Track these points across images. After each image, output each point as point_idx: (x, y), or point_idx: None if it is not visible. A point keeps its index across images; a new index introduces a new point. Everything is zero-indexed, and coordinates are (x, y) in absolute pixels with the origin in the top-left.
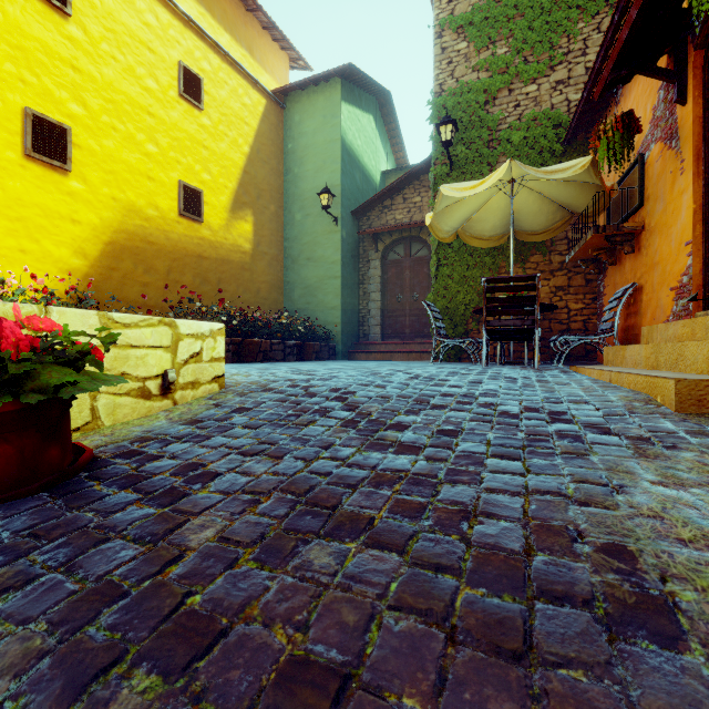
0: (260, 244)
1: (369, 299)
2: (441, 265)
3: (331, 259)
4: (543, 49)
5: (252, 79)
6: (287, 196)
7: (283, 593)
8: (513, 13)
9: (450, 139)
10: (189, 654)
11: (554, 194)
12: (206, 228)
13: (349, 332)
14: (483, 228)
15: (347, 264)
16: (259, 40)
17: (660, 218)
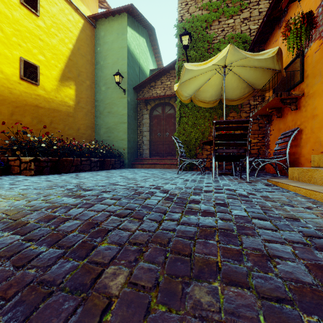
0: (80, 102)
1: (143, 135)
2: (182, 116)
3: (122, 113)
4: None
5: (74, 6)
6: (97, 77)
7: None
8: None
9: (187, 44)
10: None
11: (246, 76)
12: (41, 89)
13: (132, 153)
14: (205, 96)
15: (130, 115)
16: None
17: (319, 87)
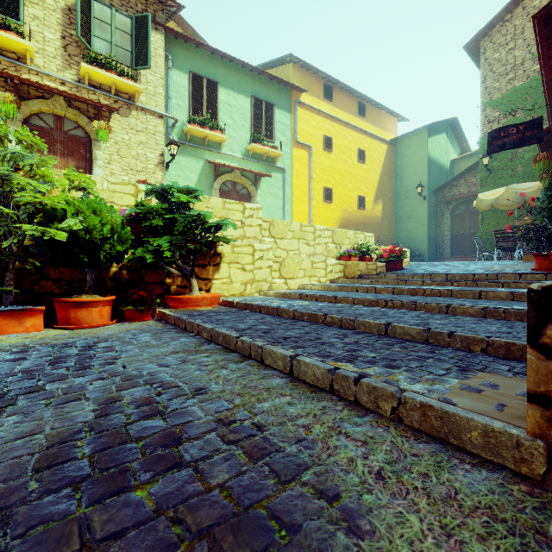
0: (385, 213)
1: (443, 235)
2: (484, 218)
3: (422, 217)
4: (542, 112)
5: (382, 139)
6: (396, 188)
7: (444, 270)
8: (525, 97)
9: (487, 163)
10: (438, 271)
11: (540, 187)
12: (365, 211)
13: (431, 253)
14: (506, 202)
15: (430, 218)
16: (384, 119)
17: None
